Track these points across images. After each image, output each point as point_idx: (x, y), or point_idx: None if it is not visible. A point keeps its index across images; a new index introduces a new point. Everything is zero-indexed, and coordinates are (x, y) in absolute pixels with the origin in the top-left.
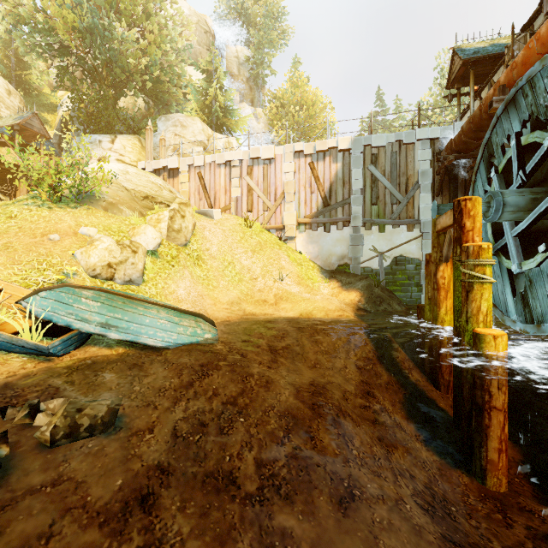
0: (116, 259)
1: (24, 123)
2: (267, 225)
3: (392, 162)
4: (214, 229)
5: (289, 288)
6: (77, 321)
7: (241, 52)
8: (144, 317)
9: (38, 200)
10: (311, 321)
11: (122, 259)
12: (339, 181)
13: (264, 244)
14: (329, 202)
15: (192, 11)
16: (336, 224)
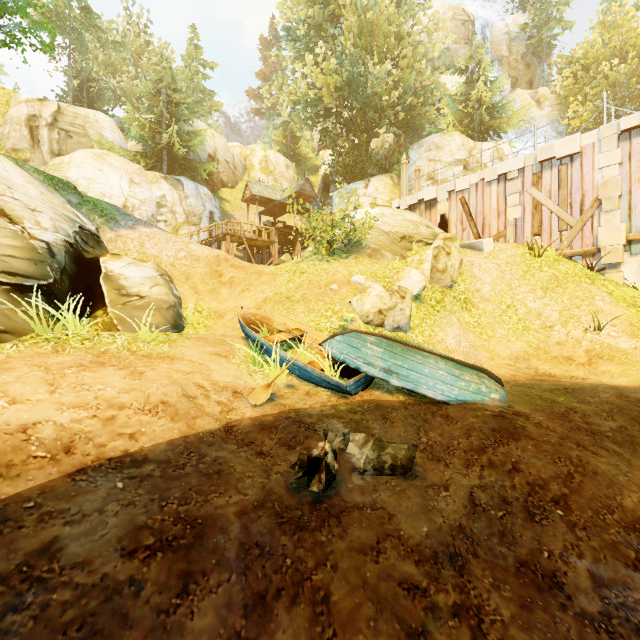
0: (386, 306)
1: (300, 190)
2: (566, 251)
3: None
4: (485, 265)
5: (614, 341)
6: (364, 365)
7: (512, 24)
8: (423, 366)
9: (319, 255)
10: None
11: (391, 306)
12: None
13: (562, 278)
14: None
15: (446, 7)
16: None
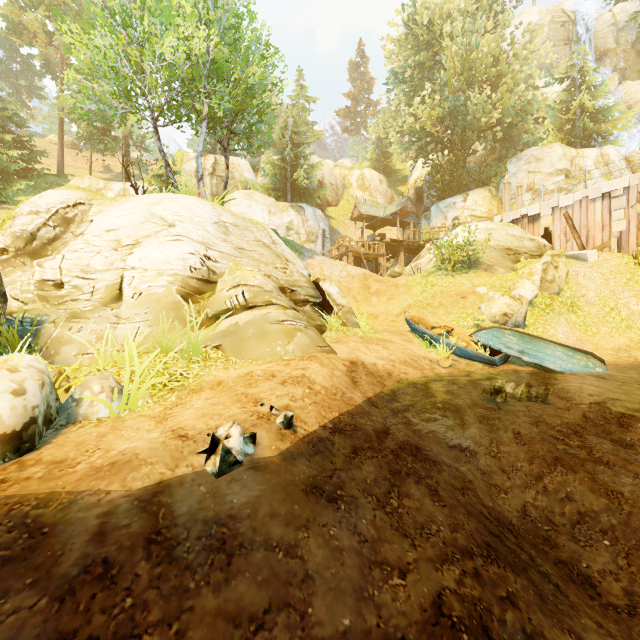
0: (508, 310)
1: (402, 207)
2: None
3: None
4: (589, 274)
5: None
6: (504, 348)
7: (620, 13)
8: (546, 349)
9: (444, 271)
10: None
11: (513, 310)
12: None
13: None
14: None
15: (543, 12)
16: None
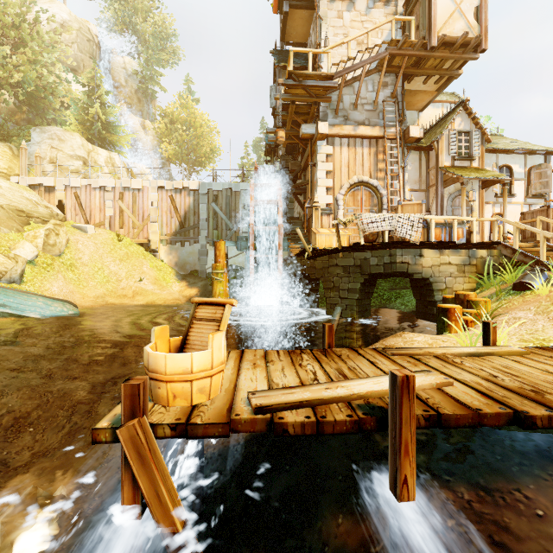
0: (2, 267)
1: None
2: (136, 239)
3: (227, 202)
4: (87, 243)
5: (146, 286)
6: None
7: (129, 64)
8: (28, 301)
9: None
10: (153, 306)
11: (7, 267)
12: (191, 211)
13: (130, 255)
14: (184, 225)
15: (72, 17)
16: (189, 242)
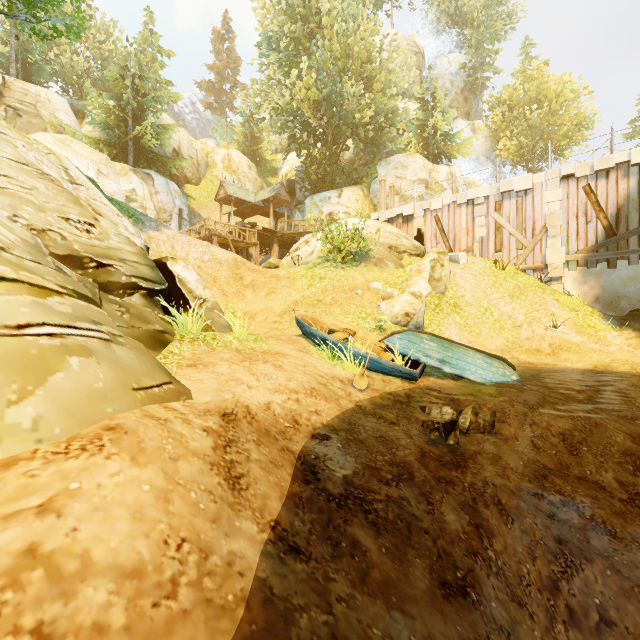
0: (410, 309)
1: (276, 194)
2: (522, 265)
3: None
4: (464, 275)
5: (567, 337)
6: (423, 357)
7: (453, 61)
8: (466, 356)
9: (333, 263)
10: (611, 374)
11: (414, 309)
12: (632, 204)
13: (523, 288)
14: (615, 231)
15: (400, 37)
16: (626, 258)
